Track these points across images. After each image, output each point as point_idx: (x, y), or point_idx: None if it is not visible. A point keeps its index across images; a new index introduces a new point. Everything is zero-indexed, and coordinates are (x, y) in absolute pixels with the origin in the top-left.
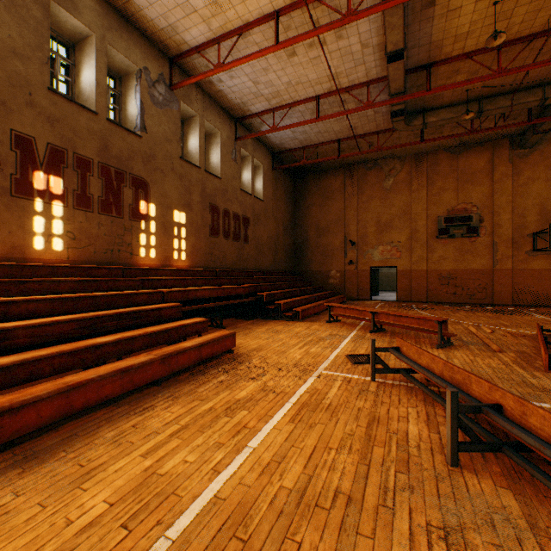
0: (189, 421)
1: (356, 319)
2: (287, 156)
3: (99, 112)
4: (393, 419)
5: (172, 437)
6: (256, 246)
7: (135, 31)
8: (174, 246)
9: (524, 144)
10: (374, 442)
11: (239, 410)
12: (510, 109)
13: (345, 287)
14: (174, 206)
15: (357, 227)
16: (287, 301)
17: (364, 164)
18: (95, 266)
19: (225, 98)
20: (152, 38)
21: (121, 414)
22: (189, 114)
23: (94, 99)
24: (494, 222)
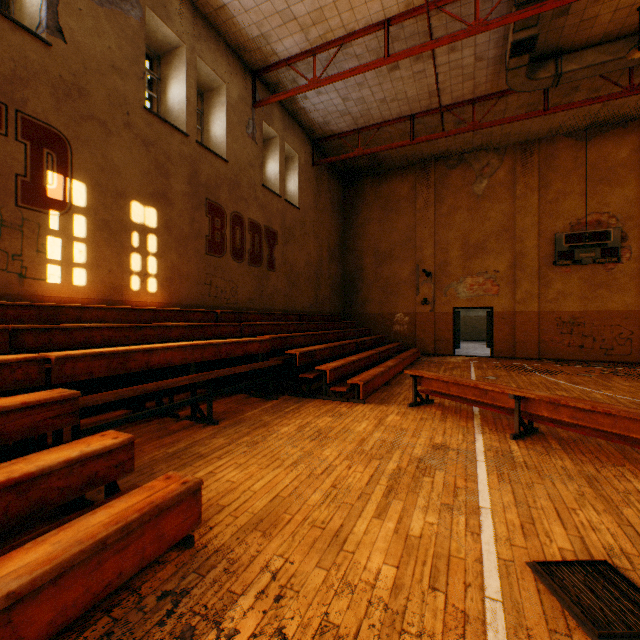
0: None
1: (473, 405)
2: (333, 146)
3: None
4: None
5: None
6: (288, 276)
7: None
8: (131, 267)
9: None
10: None
11: None
12: None
13: (417, 336)
14: (131, 193)
15: (434, 251)
16: (336, 366)
17: (444, 161)
18: None
19: (232, 25)
20: None
21: None
22: (168, 41)
23: None
24: None
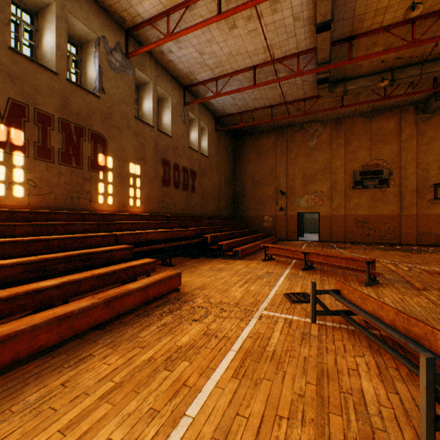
0: (125, 376)
1: (289, 258)
2: (228, 120)
3: (59, 73)
4: (342, 373)
5: (102, 401)
6: (202, 195)
7: (94, 3)
8: (130, 194)
9: (427, 109)
10: (328, 407)
11: (180, 360)
12: (420, 77)
13: (276, 229)
14: (130, 159)
15: (286, 180)
16: (228, 242)
17: (292, 127)
18: (55, 211)
19: (175, 68)
20: (110, 10)
21: (54, 367)
22: (144, 80)
23: (54, 61)
24: (402, 175)
